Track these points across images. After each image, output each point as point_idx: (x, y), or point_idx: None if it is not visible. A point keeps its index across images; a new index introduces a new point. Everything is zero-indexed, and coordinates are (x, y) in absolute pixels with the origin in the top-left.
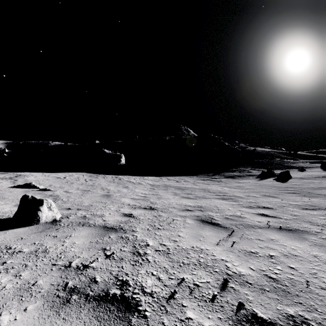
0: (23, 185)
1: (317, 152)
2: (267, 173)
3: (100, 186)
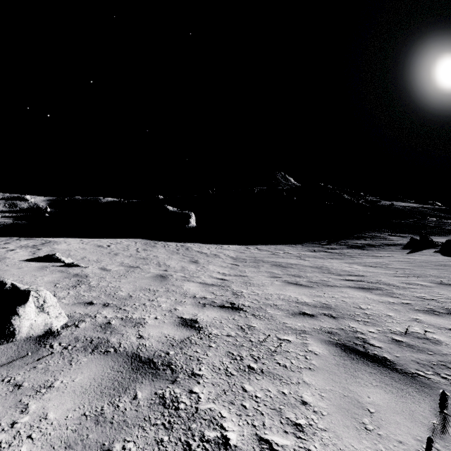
0: (43, 258)
1: None
2: (421, 241)
3: (155, 259)
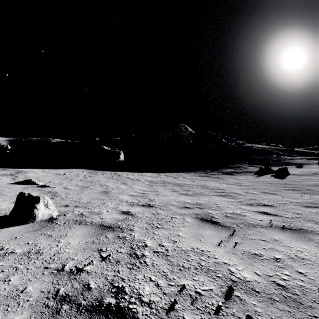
0: (23, 182)
1: (313, 149)
2: (265, 169)
3: (98, 182)
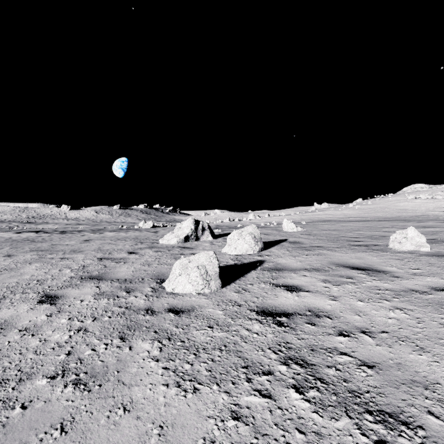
0: None
1: None
2: None
3: None
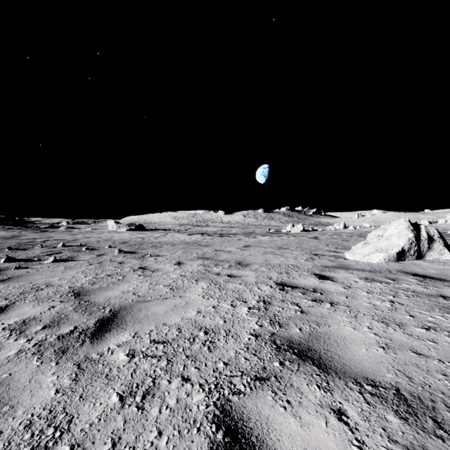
0: None
1: None
2: None
3: None
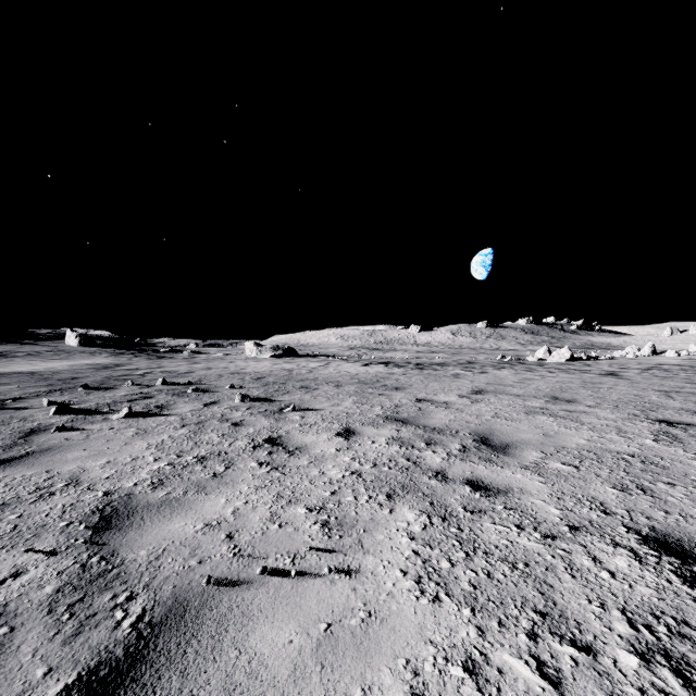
0: None
1: None
2: None
3: None
